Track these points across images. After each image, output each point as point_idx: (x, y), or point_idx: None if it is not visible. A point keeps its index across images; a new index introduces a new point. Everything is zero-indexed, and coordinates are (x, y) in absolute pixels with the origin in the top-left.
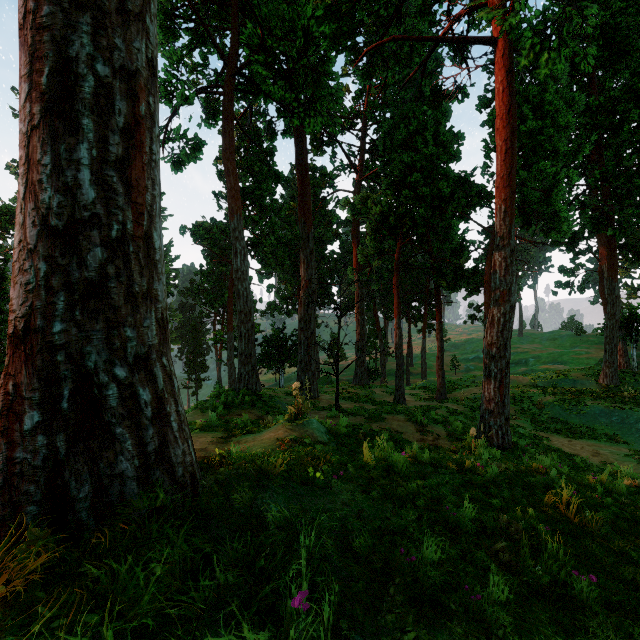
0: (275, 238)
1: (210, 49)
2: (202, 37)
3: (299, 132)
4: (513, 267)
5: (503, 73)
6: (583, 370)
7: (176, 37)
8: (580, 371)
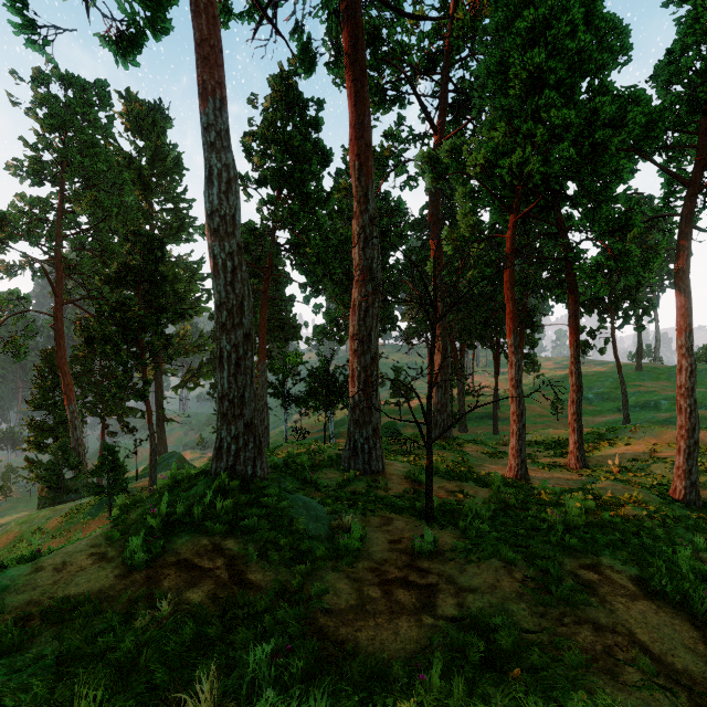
0: (322, 239)
1: None
2: None
3: (350, 10)
4: None
5: None
6: None
7: None
8: None
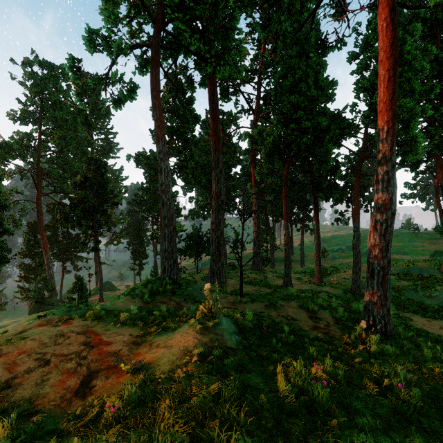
0: (194, 163)
1: (145, 20)
2: (137, 7)
3: (211, 79)
4: (394, 179)
5: (387, 11)
6: (427, 261)
7: (115, 3)
8: (424, 261)
